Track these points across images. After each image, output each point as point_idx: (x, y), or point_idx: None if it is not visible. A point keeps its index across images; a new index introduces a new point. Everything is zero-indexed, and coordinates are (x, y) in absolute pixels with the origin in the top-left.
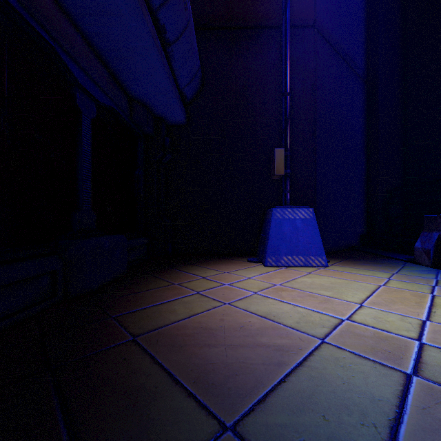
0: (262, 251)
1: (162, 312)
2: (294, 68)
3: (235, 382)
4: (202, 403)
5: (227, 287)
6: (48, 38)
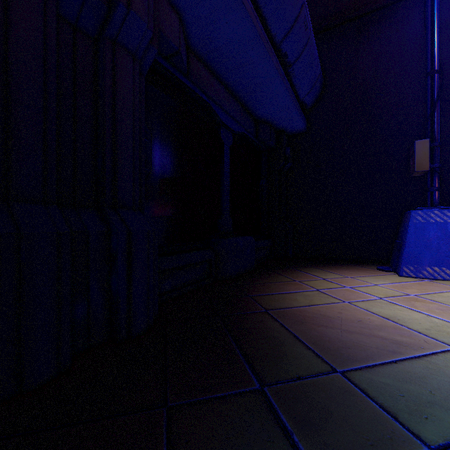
0: (397, 259)
1: (286, 299)
2: (449, 33)
3: (347, 352)
4: (319, 355)
5: (348, 290)
6: (206, 98)
